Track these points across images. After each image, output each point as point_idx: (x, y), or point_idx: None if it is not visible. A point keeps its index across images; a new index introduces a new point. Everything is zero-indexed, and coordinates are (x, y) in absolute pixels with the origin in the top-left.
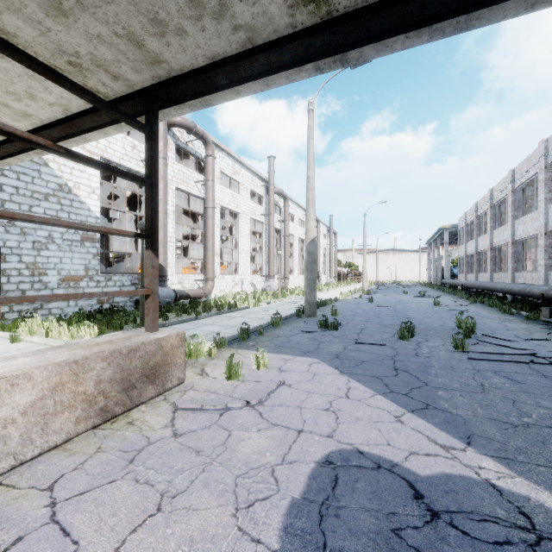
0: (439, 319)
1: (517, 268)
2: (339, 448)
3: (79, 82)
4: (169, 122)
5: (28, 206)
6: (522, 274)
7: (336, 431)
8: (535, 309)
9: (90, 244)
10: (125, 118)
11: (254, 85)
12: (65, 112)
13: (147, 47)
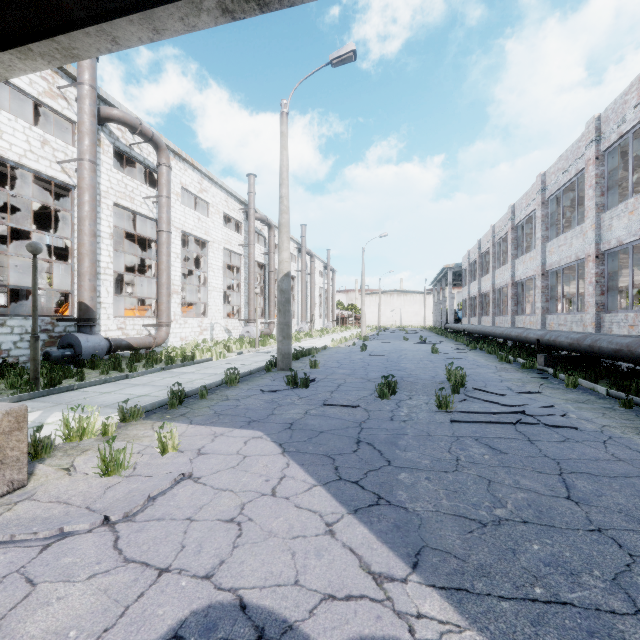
0: (432, 370)
1: (517, 311)
2: (210, 603)
3: None
4: (102, 114)
5: None
6: (521, 318)
7: (224, 564)
8: (531, 356)
9: None
10: None
11: (136, 29)
12: None
13: None
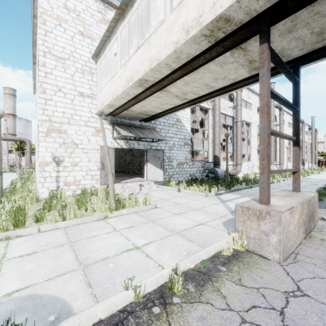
0: None
1: None
2: None
3: (258, 65)
4: None
5: (167, 130)
6: None
7: None
8: None
9: (187, 146)
10: (292, 77)
11: None
12: (231, 82)
13: (325, 33)
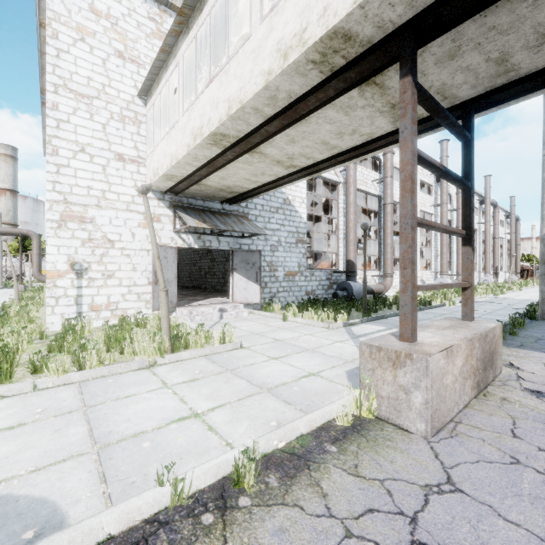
0: None
1: None
2: None
3: None
4: None
5: (268, 218)
6: None
7: None
8: None
9: (301, 245)
10: (460, 131)
11: None
12: (366, 139)
13: (509, 61)
